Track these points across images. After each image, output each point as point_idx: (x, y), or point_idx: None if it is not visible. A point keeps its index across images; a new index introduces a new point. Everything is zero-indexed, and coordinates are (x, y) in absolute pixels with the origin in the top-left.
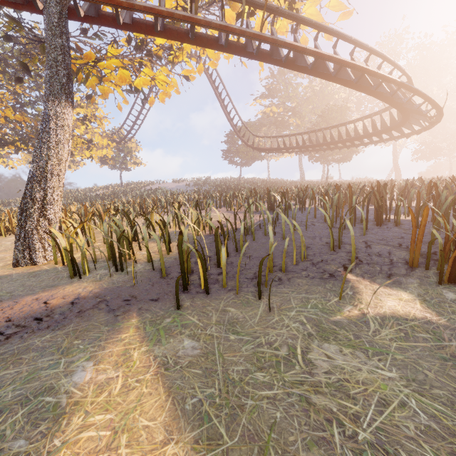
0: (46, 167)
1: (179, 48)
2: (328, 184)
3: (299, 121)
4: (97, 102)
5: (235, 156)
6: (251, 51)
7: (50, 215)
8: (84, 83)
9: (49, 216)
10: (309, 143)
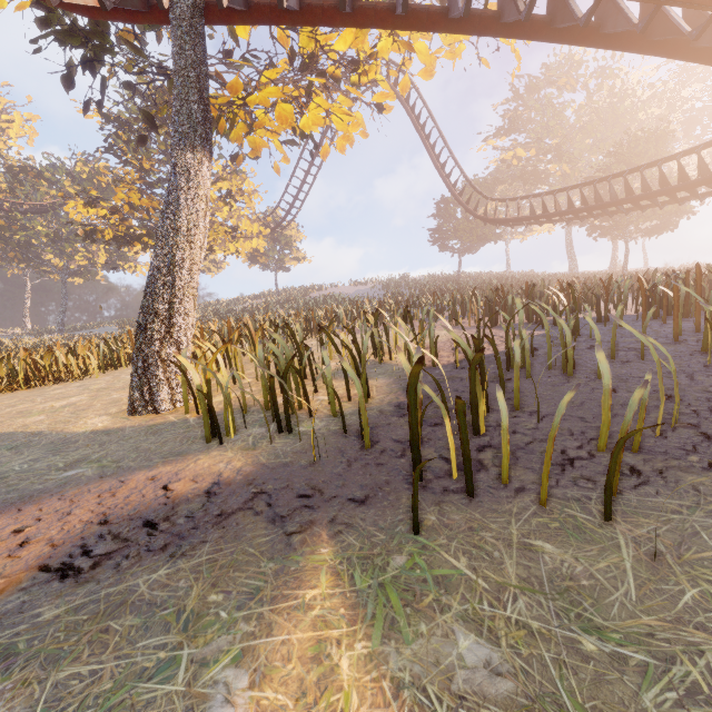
0: (173, 256)
1: (370, 56)
2: (654, 271)
3: (567, 168)
4: (245, 171)
5: (451, 238)
6: (513, 20)
7: (178, 334)
8: (227, 136)
9: (177, 335)
10: (595, 202)
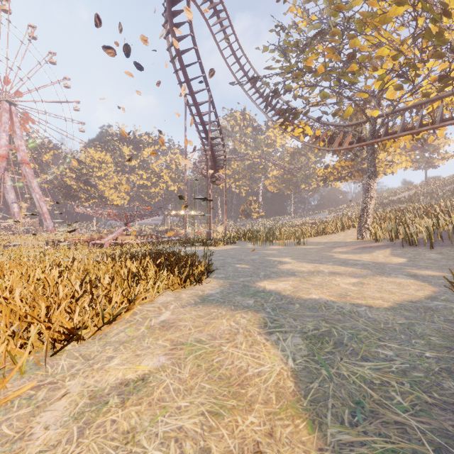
0: (367, 205)
1: (451, 101)
2: None
3: None
4: None
5: None
6: None
7: (368, 222)
8: None
9: (368, 222)
10: None
